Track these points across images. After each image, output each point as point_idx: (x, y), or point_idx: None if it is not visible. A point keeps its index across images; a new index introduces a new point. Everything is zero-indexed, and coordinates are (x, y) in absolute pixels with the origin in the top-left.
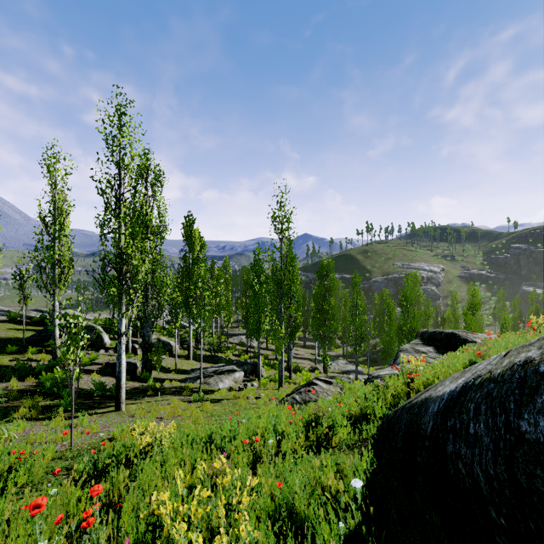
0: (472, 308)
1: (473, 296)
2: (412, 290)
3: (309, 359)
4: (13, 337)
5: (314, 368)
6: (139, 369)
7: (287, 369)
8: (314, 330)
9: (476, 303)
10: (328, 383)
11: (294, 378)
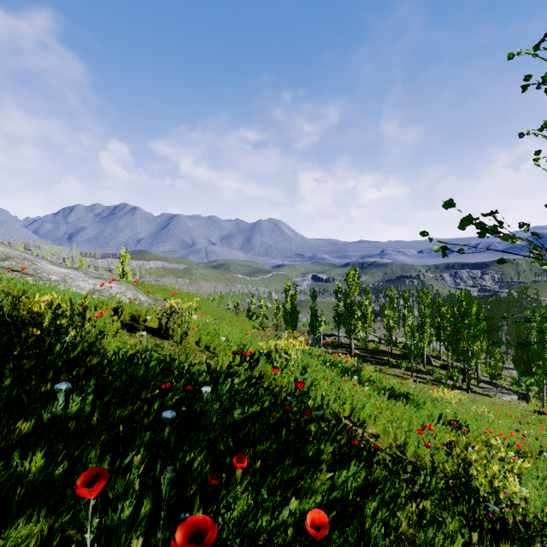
0: None
1: None
2: None
3: None
4: (397, 353)
5: None
6: (459, 380)
7: None
8: None
9: None
10: None
11: None
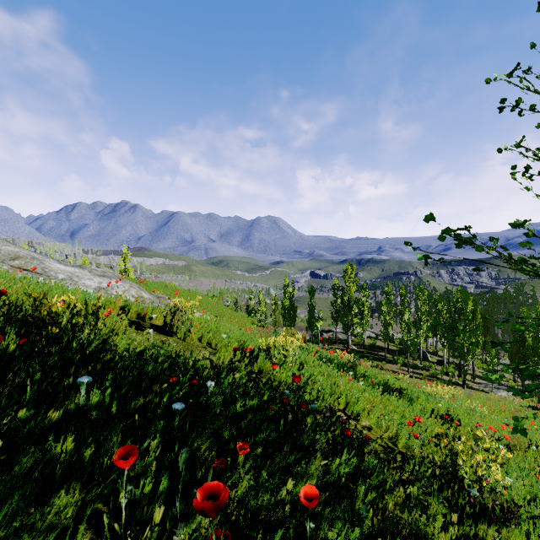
0: None
1: None
2: None
3: None
4: (393, 349)
5: None
6: (455, 376)
7: None
8: None
9: None
10: None
11: None
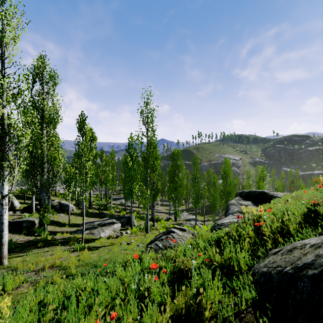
0: (261, 179)
1: (262, 171)
2: (229, 167)
3: (165, 212)
4: None
5: (169, 218)
6: (37, 225)
7: (151, 219)
8: (168, 194)
9: (264, 176)
10: (182, 231)
11: (156, 226)
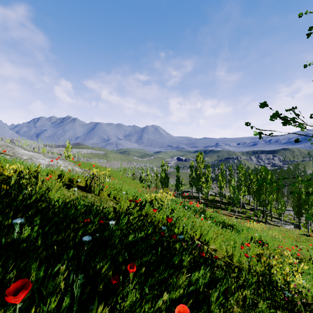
0: None
1: None
2: None
3: None
4: (225, 201)
5: None
6: (261, 217)
7: None
8: None
9: None
10: None
11: None
